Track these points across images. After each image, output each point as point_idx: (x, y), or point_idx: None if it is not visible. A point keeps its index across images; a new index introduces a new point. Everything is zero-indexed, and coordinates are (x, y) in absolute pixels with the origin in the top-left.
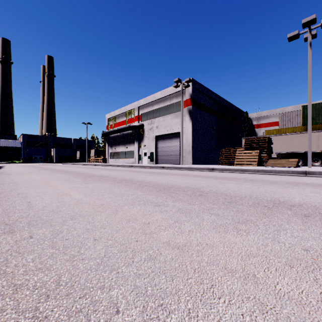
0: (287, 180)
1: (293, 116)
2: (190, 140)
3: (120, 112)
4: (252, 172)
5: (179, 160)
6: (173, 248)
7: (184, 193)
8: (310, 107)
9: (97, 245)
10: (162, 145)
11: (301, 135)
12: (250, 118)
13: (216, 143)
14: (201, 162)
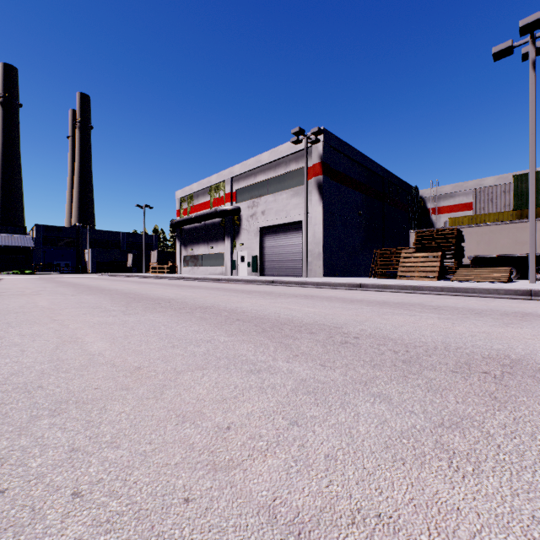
0: (500, 307)
1: (497, 194)
2: (320, 234)
3: (200, 187)
4: (431, 291)
5: (301, 269)
6: (285, 535)
7: (311, 338)
8: (534, 176)
9: (73, 519)
10: (272, 244)
11: (512, 226)
12: (422, 198)
13: (364, 239)
14: (339, 273)
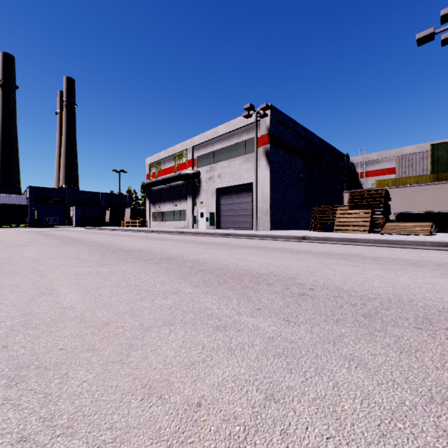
0: (431, 258)
1: (416, 160)
2: (267, 194)
3: (166, 155)
4: (365, 243)
5: (251, 223)
6: None
7: (270, 289)
8: None
9: None
10: (227, 202)
11: (431, 187)
12: (352, 164)
13: (304, 198)
14: (283, 227)
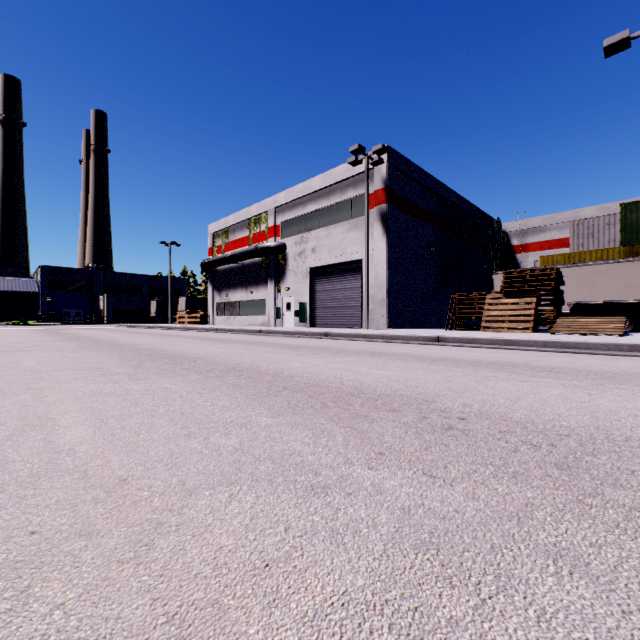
0: (635, 369)
1: (599, 227)
2: (384, 276)
3: (237, 220)
4: (530, 346)
5: (360, 318)
6: None
7: (395, 419)
8: None
9: None
10: (325, 288)
11: (621, 266)
12: (505, 233)
13: (436, 283)
14: (407, 324)
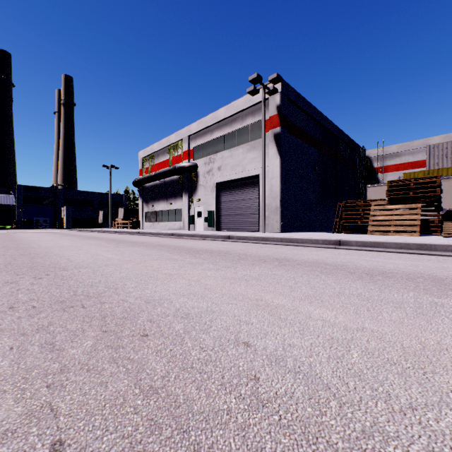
0: None
1: (451, 149)
2: (277, 188)
3: (160, 146)
4: (451, 252)
5: (257, 224)
6: None
7: None
8: None
9: None
10: (228, 199)
11: None
12: (368, 158)
13: (319, 195)
14: (296, 228)
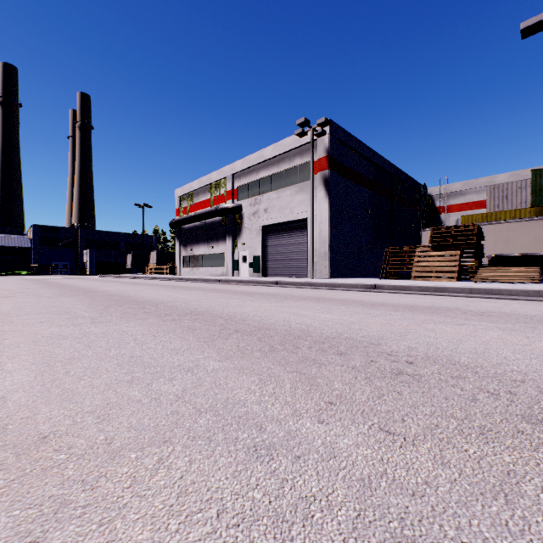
0: None
1: (512, 191)
2: (326, 232)
3: (200, 185)
4: (458, 293)
5: (306, 269)
6: None
7: (343, 363)
8: None
9: None
10: (275, 243)
11: (533, 223)
12: (430, 196)
13: (372, 238)
14: (346, 274)
